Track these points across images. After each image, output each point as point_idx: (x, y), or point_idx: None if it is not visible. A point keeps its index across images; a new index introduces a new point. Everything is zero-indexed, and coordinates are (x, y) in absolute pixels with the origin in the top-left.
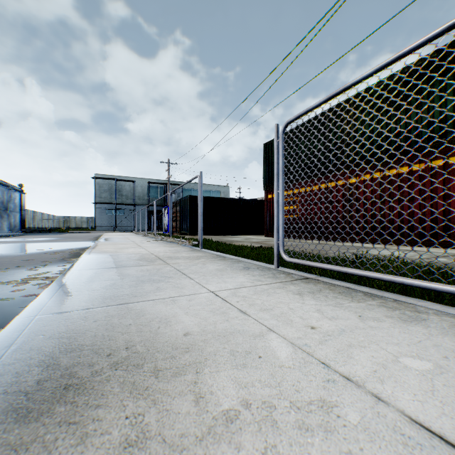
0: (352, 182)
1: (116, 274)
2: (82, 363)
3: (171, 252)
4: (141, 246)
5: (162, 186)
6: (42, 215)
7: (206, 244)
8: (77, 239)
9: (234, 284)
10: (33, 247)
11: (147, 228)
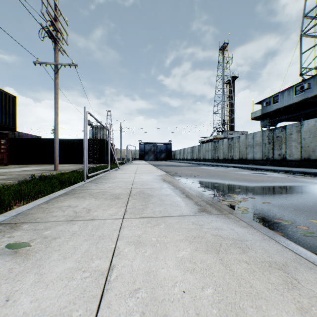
0: None
1: (163, 184)
2: (159, 175)
3: (85, 216)
4: None
5: None
6: None
7: None
8: None
9: (124, 179)
10: None
11: None
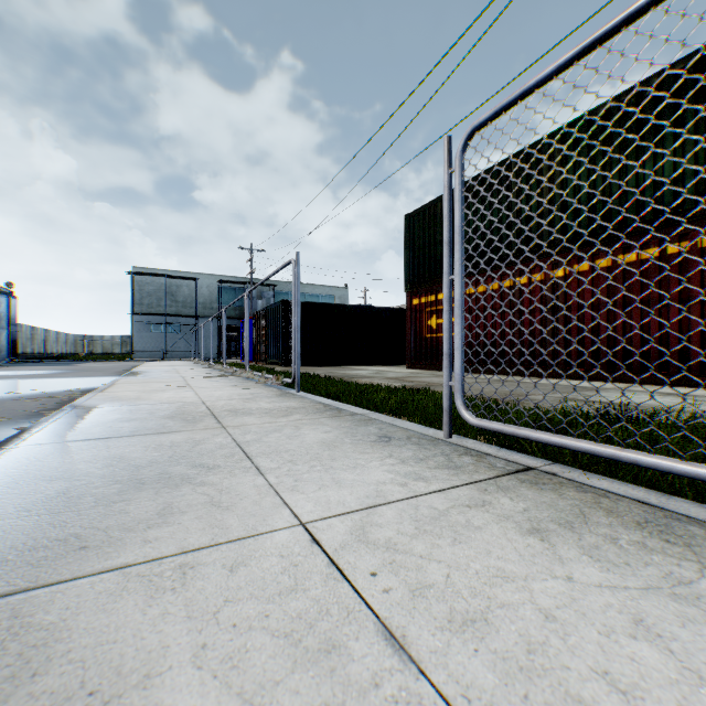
0: (557, 276)
1: (94, 457)
2: None
3: (241, 399)
4: (191, 386)
5: (241, 287)
6: (46, 332)
7: (309, 383)
8: (95, 372)
9: (360, 492)
10: (5, 387)
11: (217, 354)
